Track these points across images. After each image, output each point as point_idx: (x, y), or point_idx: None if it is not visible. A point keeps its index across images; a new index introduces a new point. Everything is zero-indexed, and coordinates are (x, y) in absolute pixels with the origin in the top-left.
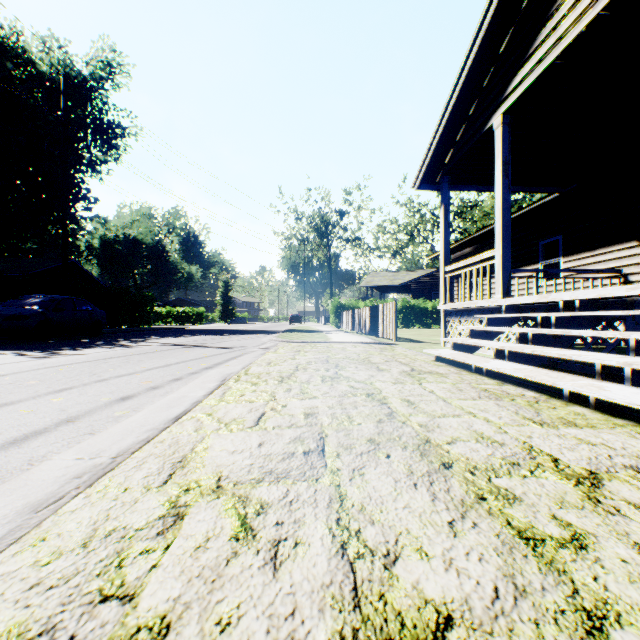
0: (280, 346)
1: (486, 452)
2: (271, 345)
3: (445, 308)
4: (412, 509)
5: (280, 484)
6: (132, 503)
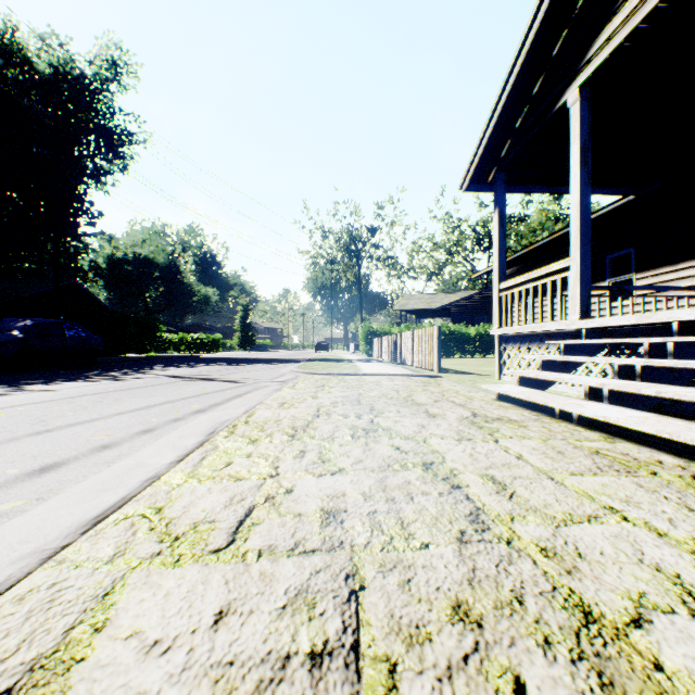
0: (301, 379)
1: None
2: (290, 378)
3: (501, 333)
4: None
5: None
6: None
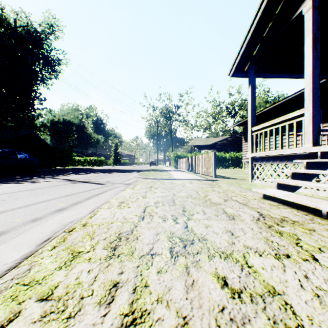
0: (139, 182)
1: None
2: (133, 181)
3: (253, 156)
4: None
5: None
6: None
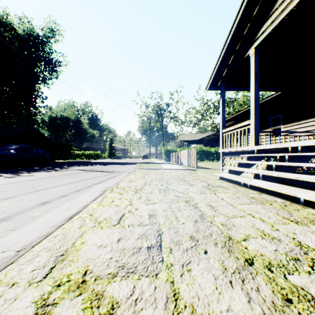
0: (137, 171)
1: (272, 248)
2: (132, 170)
3: (223, 151)
4: (234, 313)
5: (129, 280)
6: (12, 301)
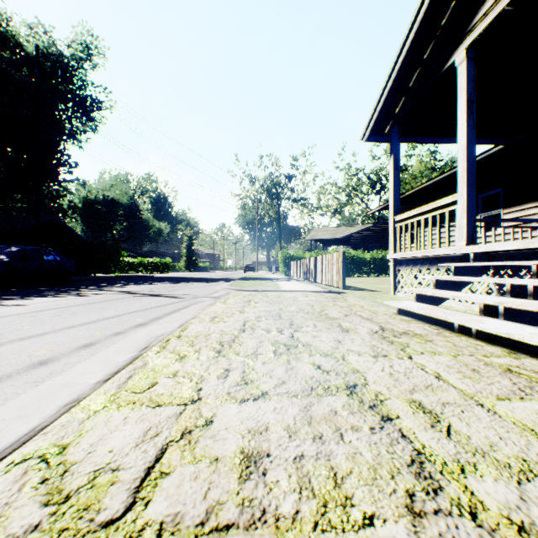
0: (231, 295)
1: None
2: (223, 294)
3: (396, 257)
4: None
5: None
6: None
